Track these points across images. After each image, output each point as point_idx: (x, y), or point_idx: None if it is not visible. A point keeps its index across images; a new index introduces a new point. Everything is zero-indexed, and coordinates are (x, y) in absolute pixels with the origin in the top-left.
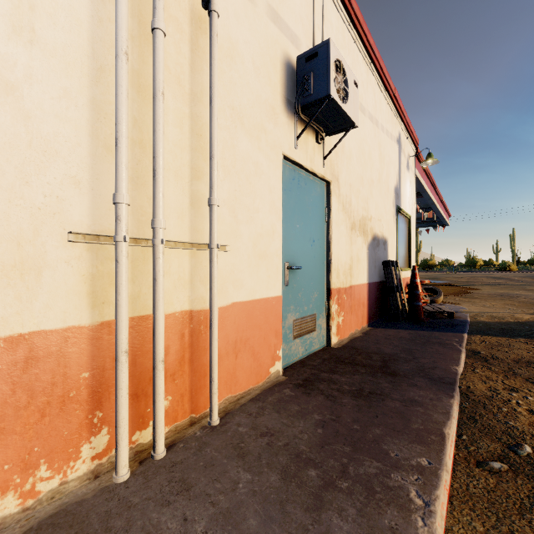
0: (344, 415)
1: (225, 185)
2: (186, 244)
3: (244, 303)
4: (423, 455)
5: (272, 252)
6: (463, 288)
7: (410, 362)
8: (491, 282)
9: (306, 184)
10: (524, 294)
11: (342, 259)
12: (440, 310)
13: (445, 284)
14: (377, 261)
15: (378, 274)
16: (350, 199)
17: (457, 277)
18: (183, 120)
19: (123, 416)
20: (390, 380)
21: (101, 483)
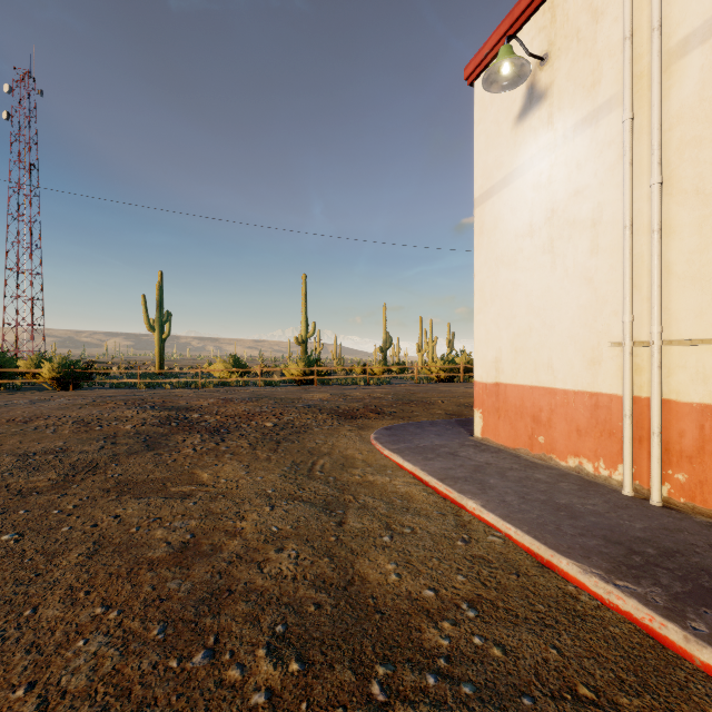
0: None
1: None
2: (705, 340)
3: None
4: None
5: None
6: None
7: None
8: None
9: None
10: None
11: None
12: None
13: None
14: None
15: None
16: None
17: None
18: (702, 224)
19: (624, 454)
20: None
21: (620, 490)
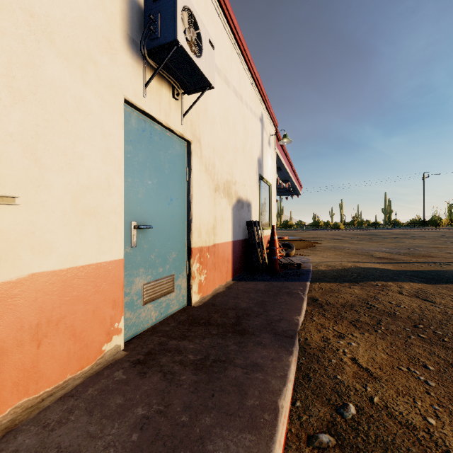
0: (175, 400)
1: (15, 114)
2: None
3: (56, 272)
4: (251, 451)
5: (107, 209)
6: (310, 242)
7: (261, 316)
8: (328, 237)
9: (161, 140)
10: (348, 246)
11: (205, 218)
12: (291, 262)
13: (298, 240)
14: (242, 221)
15: (242, 233)
16: (214, 162)
17: (307, 234)
18: None
19: None
20: (239, 340)
21: None
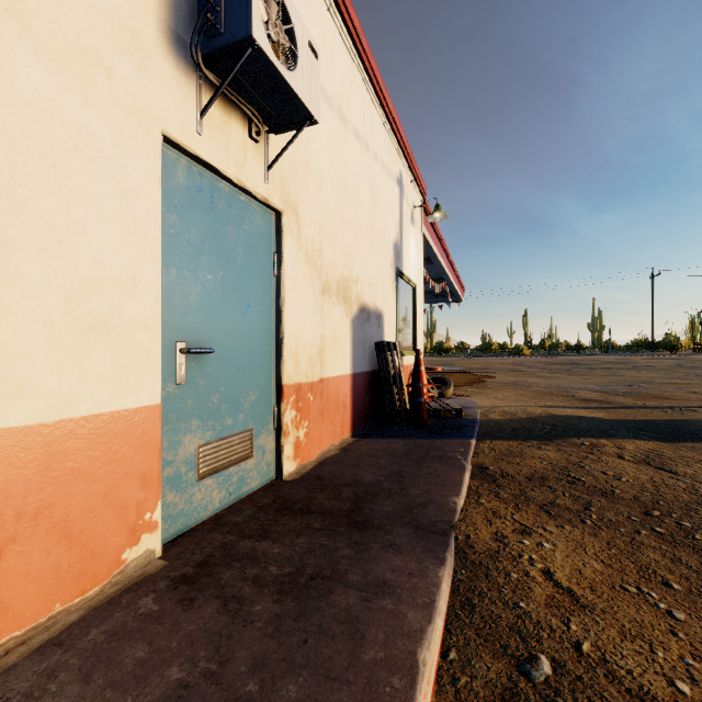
0: (239, 652)
1: None
2: None
3: (34, 429)
4: None
5: (131, 319)
6: (477, 376)
7: (395, 497)
8: (505, 368)
9: (231, 207)
10: (536, 381)
11: (305, 337)
12: (447, 407)
13: (458, 372)
14: (367, 342)
15: (369, 361)
16: (321, 247)
17: (472, 363)
18: None
19: None
20: (356, 539)
21: None
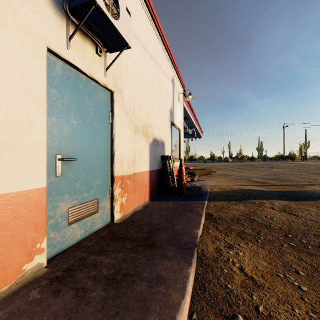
0: None
1: None
2: None
3: None
4: None
5: (28, 143)
6: (208, 171)
7: (168, 230)
8: (220, 167)
9: (86, 87)
10: (234, 173)
11: (126, 153)
12: (194, 186)
13: (200, 169)
14: (157, 155)
15: (157, 164)
16: (134, 109)
17: (206, 165)
18: None
19: None
20: (148, 253)
21: None
